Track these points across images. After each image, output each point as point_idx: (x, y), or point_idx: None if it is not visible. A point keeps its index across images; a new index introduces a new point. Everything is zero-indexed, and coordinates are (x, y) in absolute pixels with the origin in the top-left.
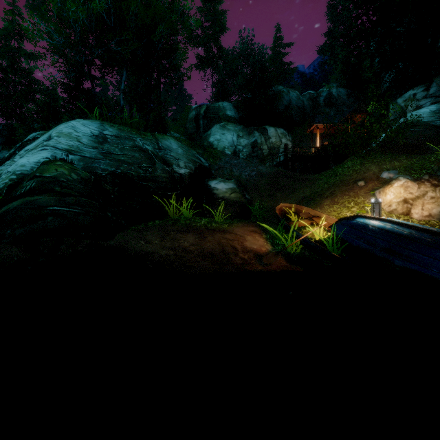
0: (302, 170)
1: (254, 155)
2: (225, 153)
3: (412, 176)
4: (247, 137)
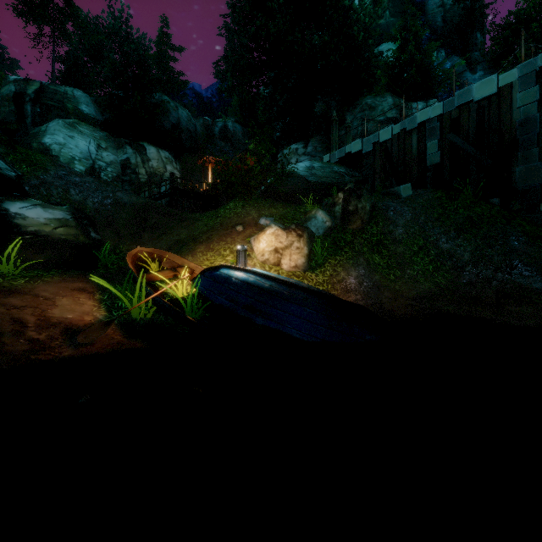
0: (194, 210)
1: (126, 179)
2: (61, 163)
3: (285, 225)
4: (114, 151)
